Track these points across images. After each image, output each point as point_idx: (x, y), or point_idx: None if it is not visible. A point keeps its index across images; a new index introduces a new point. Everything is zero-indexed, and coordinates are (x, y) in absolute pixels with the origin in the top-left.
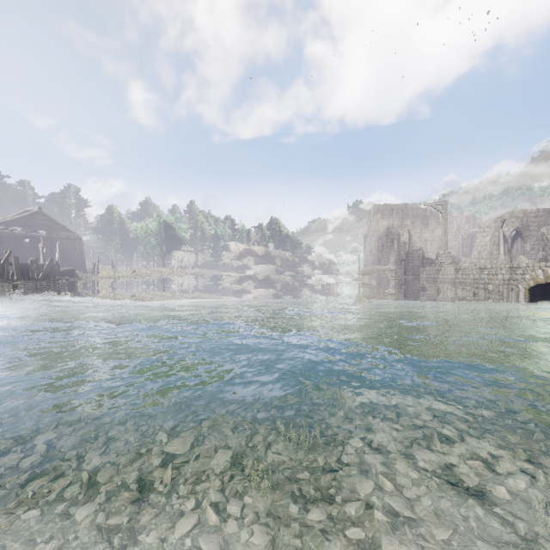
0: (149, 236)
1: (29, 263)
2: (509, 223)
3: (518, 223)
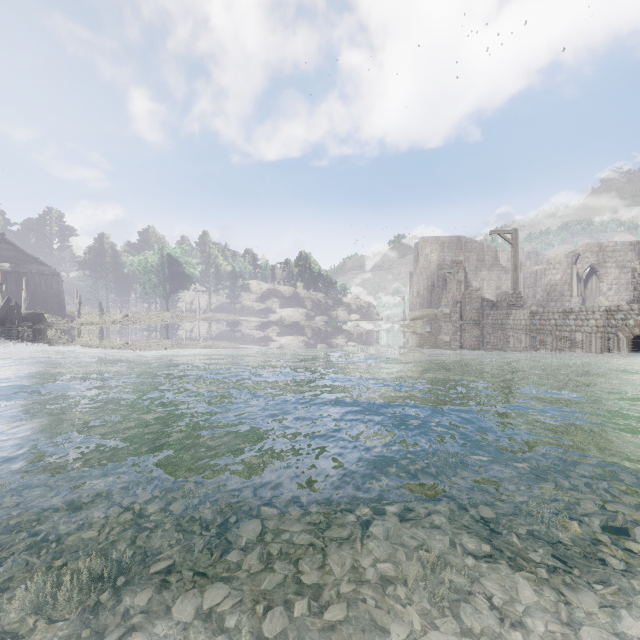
0: (149, 272)
1: None
2: (582, 259)
3: (593, 259)
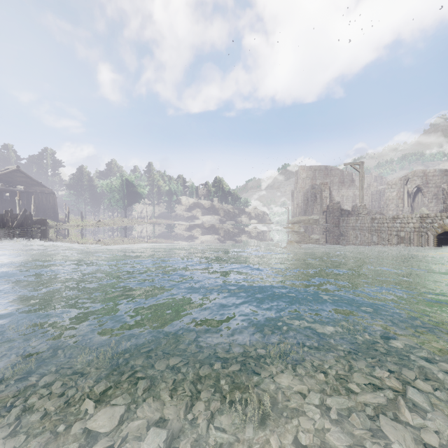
0: (113, 191)
1: (4, 213)
2: (411, 181)
3: (419, 181)
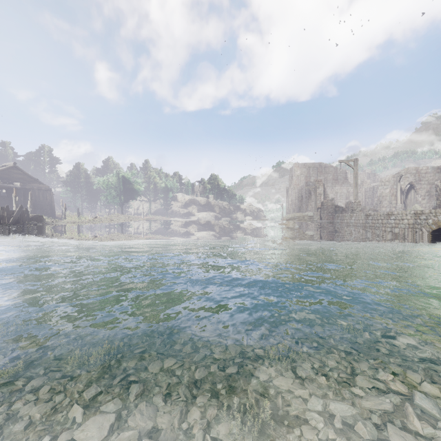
0: (110, 188)
1: (0, 210)
2: (404, 178)
3: (412, 178)
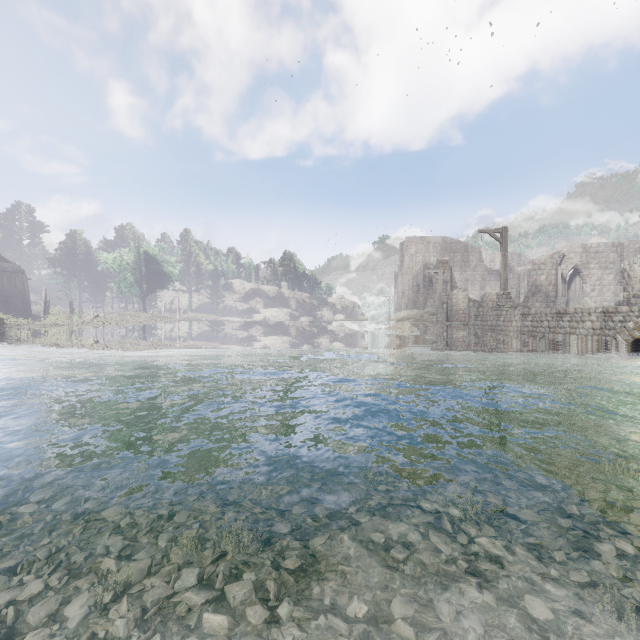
0: (124, 270)
1: None
2: (567, 260)
3: (577, 260)
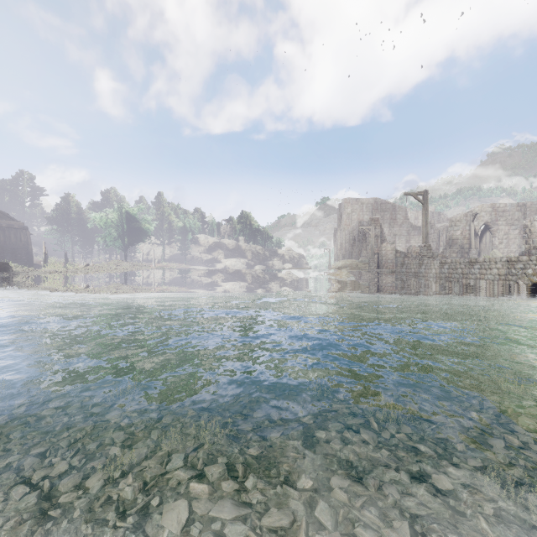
0: (109, 227)
1: None
2: (479, 217)
3: (487, 218)
